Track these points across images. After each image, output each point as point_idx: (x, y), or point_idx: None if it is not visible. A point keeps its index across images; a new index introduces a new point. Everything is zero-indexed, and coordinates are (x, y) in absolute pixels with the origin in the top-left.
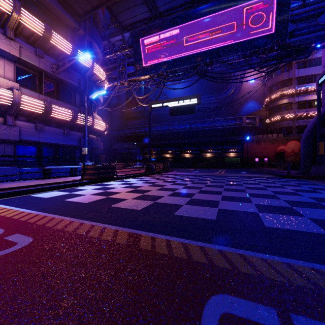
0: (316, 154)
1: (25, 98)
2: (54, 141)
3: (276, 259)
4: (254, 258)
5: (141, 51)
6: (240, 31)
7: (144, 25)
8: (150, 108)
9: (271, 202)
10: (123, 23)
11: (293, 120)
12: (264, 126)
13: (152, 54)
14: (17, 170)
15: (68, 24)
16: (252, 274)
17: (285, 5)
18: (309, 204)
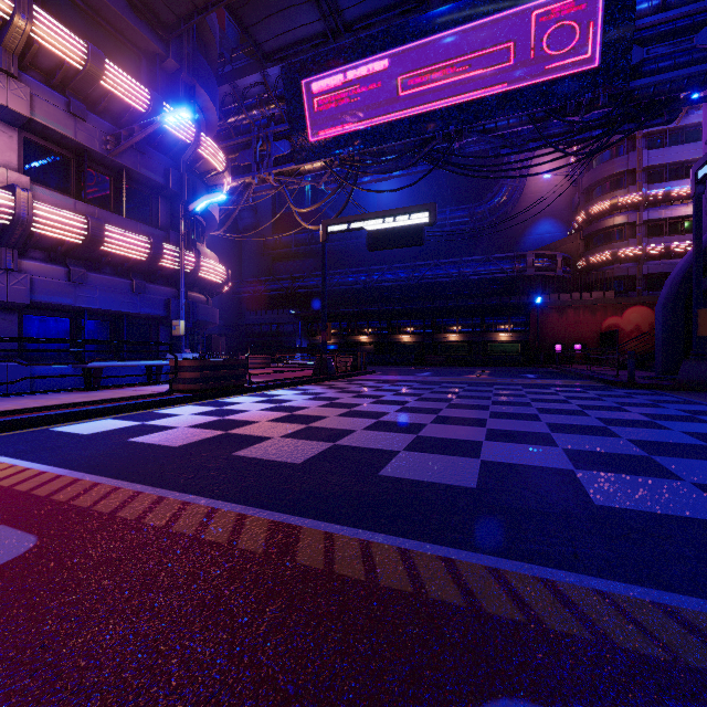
0: (689, 336)
1: (43, 210)
2: (109, 306)
3: (634, 593)
4: (578, 590)
5: (305, 108)
6: (525, 63)
7: (311, 49)
8: (324, 235)
9: (601, 445)
10: (264, 45)
11: (637, 260)
12: (575, 274)
13: (329, 115)
14: (25, 372)
15: (141, 46)
16: (579, 637)
17: (623, 5)
18: (687, 450)
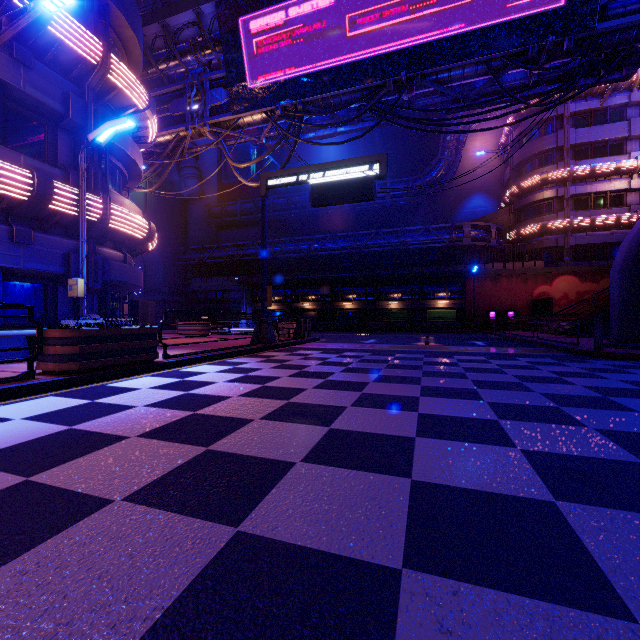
0: None
1: None
2: None
3: None
4: None
5: (242, 50)
6: (484, 0)
7: None
8: (263, 189)
9: None
10: None
11: (564, 232)
12: (508, 244)
13: (269, 58)
14: None
15: None
16: None
17: None
18: None
